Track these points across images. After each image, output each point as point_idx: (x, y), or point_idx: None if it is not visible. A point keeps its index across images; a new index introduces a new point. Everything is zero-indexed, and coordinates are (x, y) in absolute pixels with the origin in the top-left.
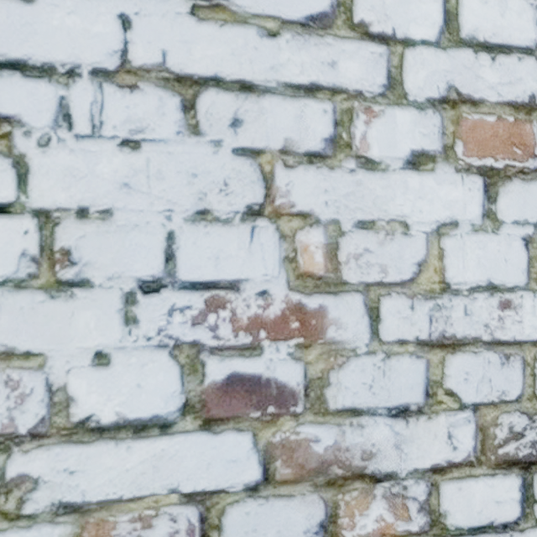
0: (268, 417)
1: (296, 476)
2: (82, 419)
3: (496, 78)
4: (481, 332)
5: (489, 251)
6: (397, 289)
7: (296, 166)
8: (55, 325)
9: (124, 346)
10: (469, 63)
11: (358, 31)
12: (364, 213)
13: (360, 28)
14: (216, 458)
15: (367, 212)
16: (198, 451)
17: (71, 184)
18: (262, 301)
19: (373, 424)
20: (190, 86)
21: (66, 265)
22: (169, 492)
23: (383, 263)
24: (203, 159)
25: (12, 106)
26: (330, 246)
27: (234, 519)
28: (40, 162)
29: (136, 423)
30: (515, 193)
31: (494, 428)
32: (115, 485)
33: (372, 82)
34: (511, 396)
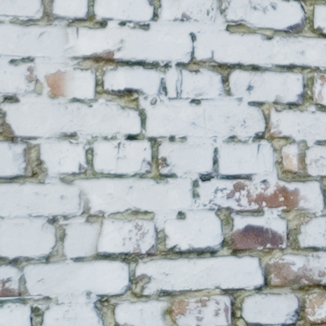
0: (267, 249)
1: (282, 283)
2: (172, 247)
3: None
4: None
5: None
6: None
7: (282, 110)
8: (159, 197)
9: (192, 209)
10: None
11: (316, 33)
12: (320, 136)
13: (317, 31)
14: (239, 271)
15: (322, 135)
16: (230, 267)
17: (166, 123)
18: (263, 185)
19: (325, 256)
20: (226, 69)
21: (164, 166)
22: (215, 288)
23: None
24: (232, 108)
25: (138, 84)
26: (300, 155)
27: (248, 305)
28: (151, 112)
29: (198, 250)
30: None
31: None
32: (188, 282)
33: (325, 61)
34: None
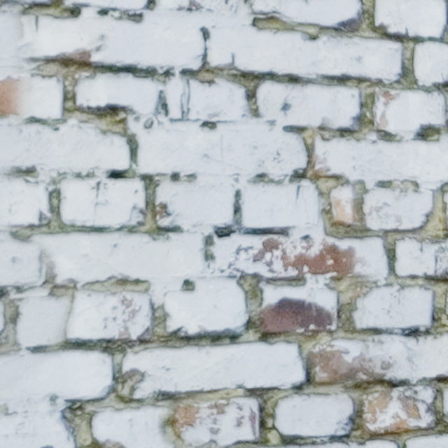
0: (310, 333)
1: (331, 379)
2: (175, 330)
3: None
4: None
5: None
6: (409, 234)
7: (331, 139)
8: (156, 259)
9: (204, 276)
10: None
11: (379, 32)
12: (383, 175)
13: (380, 29)
14: (271, 363)
15: (386, 174)
16: (257, 357)
17: (167, 155)
18: (305, 243)
19: (390, 340)
20: (252, 80)
21: (164, 215)
22: (237, 387)
23: (398, 214)
24: (261, 135)
25: (126, 99)
26: (356, 201)
27: (284, 410)
28: (146, 139)
29: (213, 334)
30: None
31: None
32: (198, 380)
33: (390, 72)
34: None
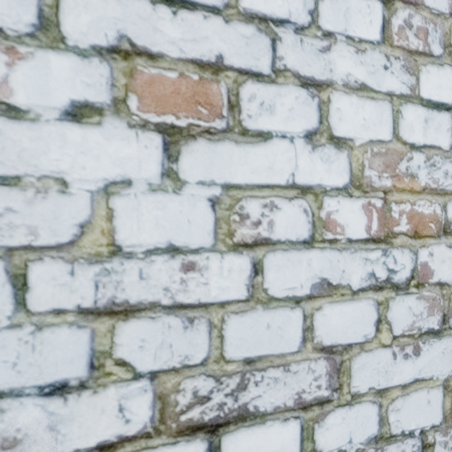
0: None
1: None
2: None
3: (178, 33)
4: (160, 296)
5: (170, 211)
6: (52, 253)
7: None
8: None
9: None
10: (145, 13)
11: None
12: (5, 167)
13: None
14: None
15: (10, 166)
16: None
17: None
18: None
19: (19, 406)
20: None
21: None
22: None
23: (32, 224)
24: None
25: None
26: None
27: None
28: None
29: None
30: (200, 153)
31: (176, 394)
32: None
33: (17, 19)
34: (196, 360)
